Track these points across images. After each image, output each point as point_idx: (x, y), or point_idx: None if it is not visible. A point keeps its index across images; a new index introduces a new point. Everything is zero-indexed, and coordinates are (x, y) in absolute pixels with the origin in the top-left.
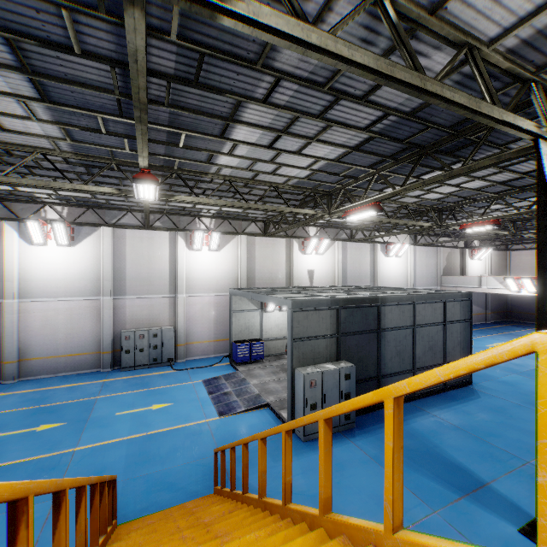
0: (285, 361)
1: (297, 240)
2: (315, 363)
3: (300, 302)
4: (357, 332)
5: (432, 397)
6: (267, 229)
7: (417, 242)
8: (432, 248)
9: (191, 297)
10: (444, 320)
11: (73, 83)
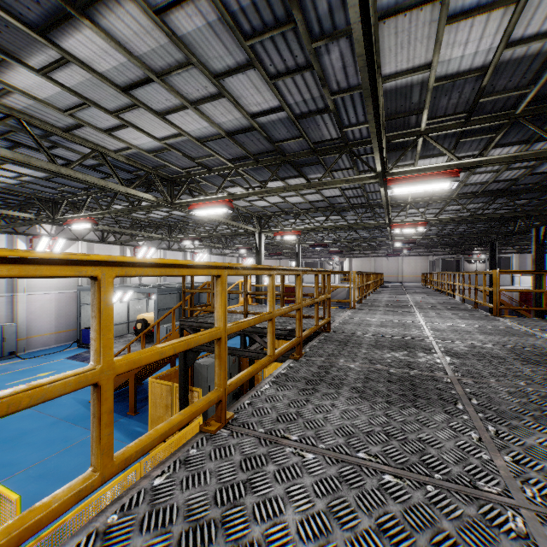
0: (129, 338)
1: (129, 248)
2: (169, 323)
3: (162, 290)
4: None
5: None
6: (105, 238)
7: (212, 252)
8: (221, 256)
9: (31, 295)
10: (229, 298)
11: (77, 181)
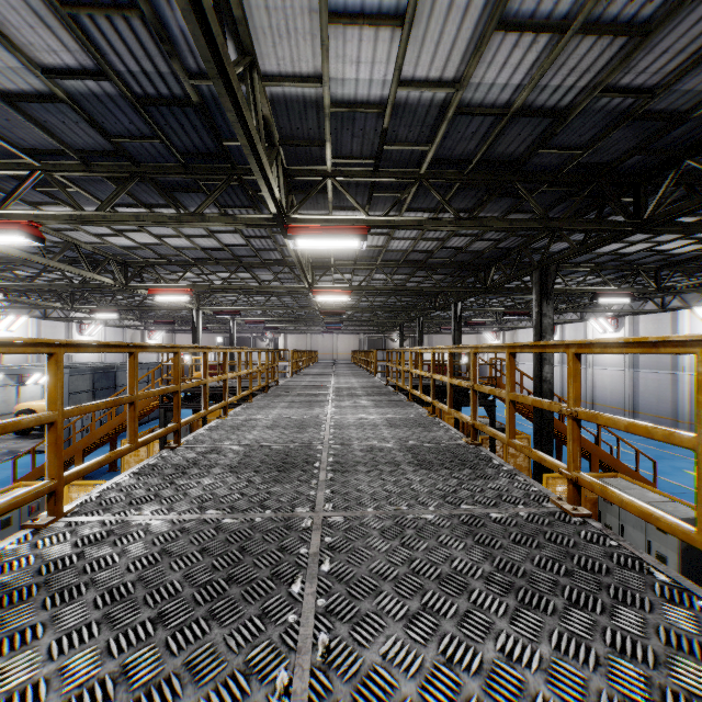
0: None
1: None
2: None
3: (74, 370)
4: (105, 388)
5: (143, 426)
6: None
7: (108, 323)
8: (120, 329)
9: None
10: (148, 380)
11: None
